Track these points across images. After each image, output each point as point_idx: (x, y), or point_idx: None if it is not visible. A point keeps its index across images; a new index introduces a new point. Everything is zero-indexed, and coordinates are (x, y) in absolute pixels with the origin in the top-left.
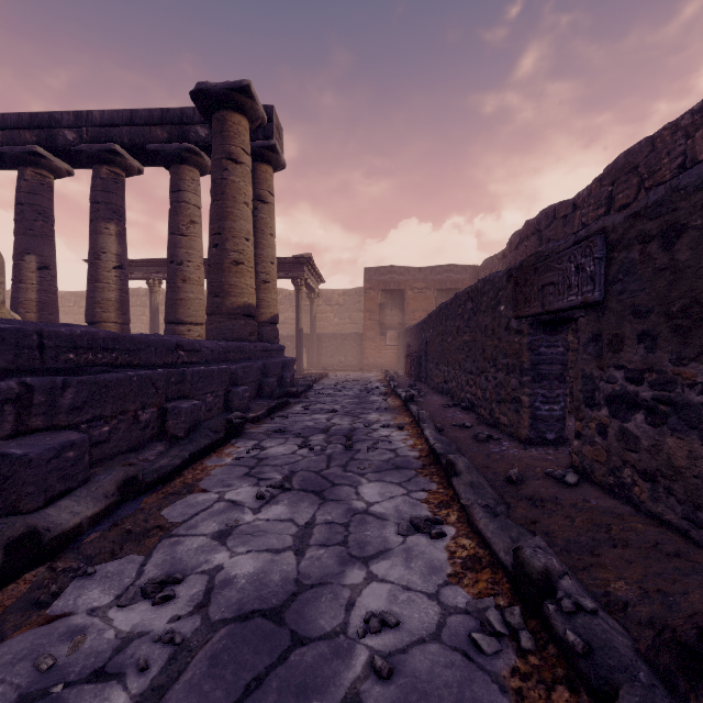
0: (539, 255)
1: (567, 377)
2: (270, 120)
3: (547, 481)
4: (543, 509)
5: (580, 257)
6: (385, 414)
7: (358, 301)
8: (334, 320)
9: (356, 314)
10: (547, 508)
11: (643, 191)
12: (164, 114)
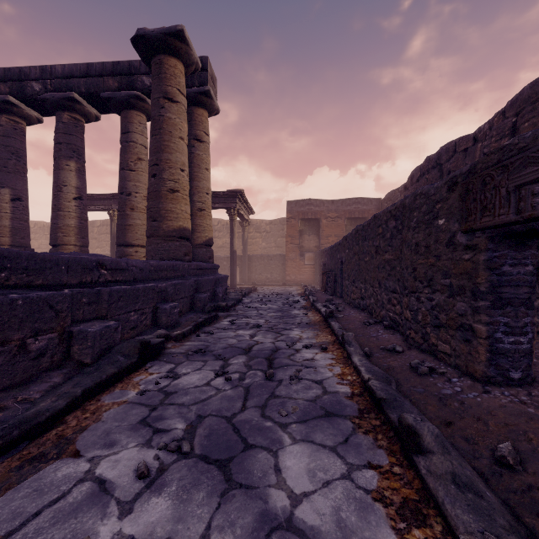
0: (507, 149)
1: (535, 302)
2: (205, 69)
3: None
4: None
5: None
6: (306, 330)
7: (282, 229)
8: (262, 244)
9: (280, 239)
10: None
11: None
12: (115, 67)
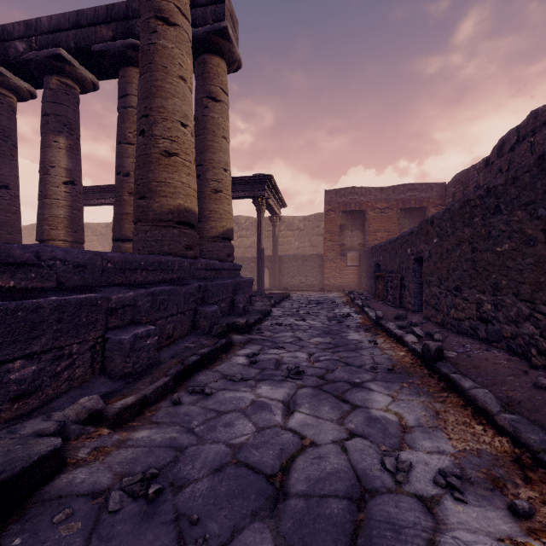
0: None
1: None
2: (221, 0)
3: None
4: None
5: None
6: (401, 394)
7: (317, 226)
8: (295, 243)
9: (315, 238)
10: None
11: None
12: (109, 11)
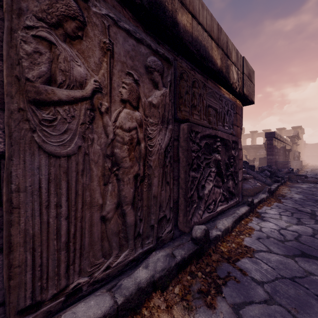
0: None
1: None
2: (303, 130)
3: None
4: None
5: None
6: None
7: (316, 146)
8: (308, 151)
9: (315, 150)
10: None
11: None
12: (286, 130)
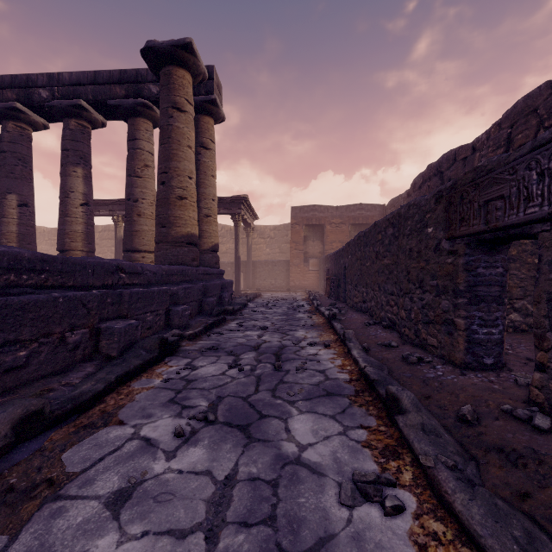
0: (480, 170)
1: (505, 299)
2: (211, 78)
3: (509, 422)
4: (526, 470)
5: (547, 161)
6: (311, 331)
7: (286, 234)
8: (266, 250)
9: (284, 245)
10: (531, 468)
11: (542, 131)
12: (122, 75)
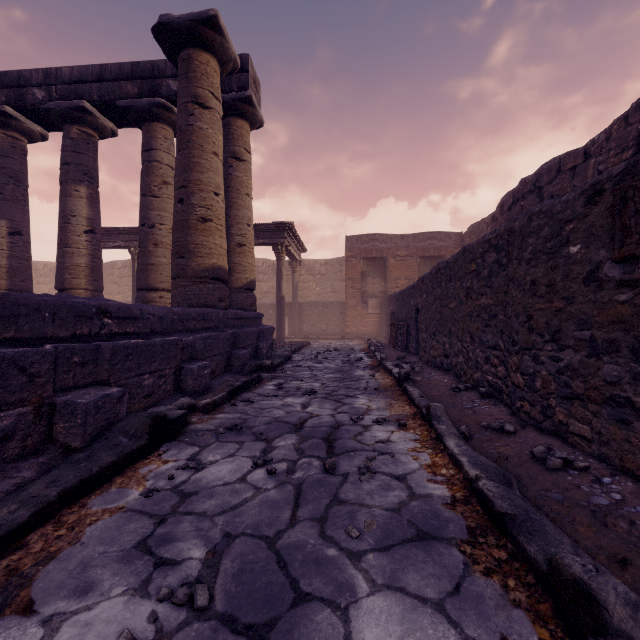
0: None
1: None
2: (246, 70)
3: None
4: None
5: None
6: (375, 398)
7: (340, 270)
8: (316, 289)
9: (337, 283)
10: None
11: None
12: (134, 68)
